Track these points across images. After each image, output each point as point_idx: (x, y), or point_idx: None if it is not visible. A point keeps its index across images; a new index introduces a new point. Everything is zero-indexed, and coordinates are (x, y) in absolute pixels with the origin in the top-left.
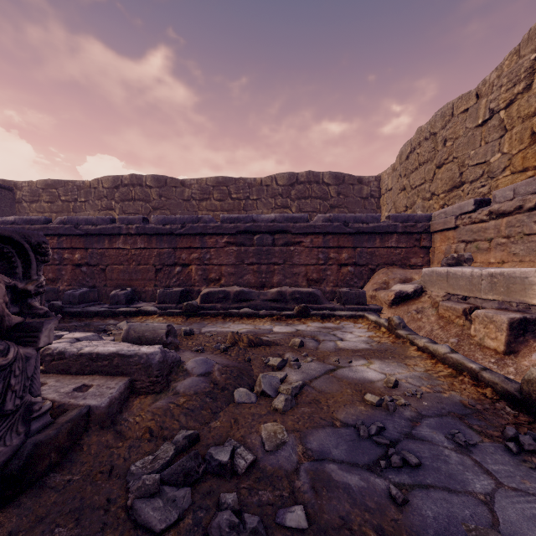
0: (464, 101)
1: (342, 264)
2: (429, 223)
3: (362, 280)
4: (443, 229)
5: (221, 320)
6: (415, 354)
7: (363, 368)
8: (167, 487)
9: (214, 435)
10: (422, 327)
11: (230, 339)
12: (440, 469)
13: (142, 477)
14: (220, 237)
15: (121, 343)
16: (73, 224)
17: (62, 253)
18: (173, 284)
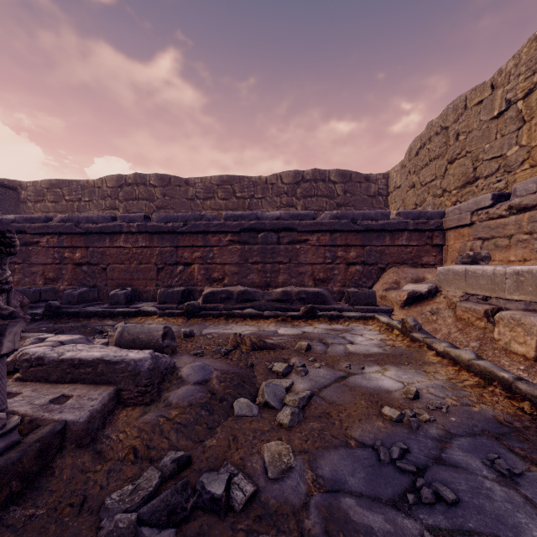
0: (478, 93)
1: (350, 263)
2: (442, 220)
3: (371, 279)
4: (457, 225)
5: (223, 321)
6: (434, 360)
7: (378, 375)
8: (147, 528)
9: (209, 456)
10: (438, 330)
11: (232, 342)
12: (484, 508)
13: (115, 518)
14: (223, 235)
15: (108, 347)
16: (73, 222)
17: (62, 252)
18: (175, 283)
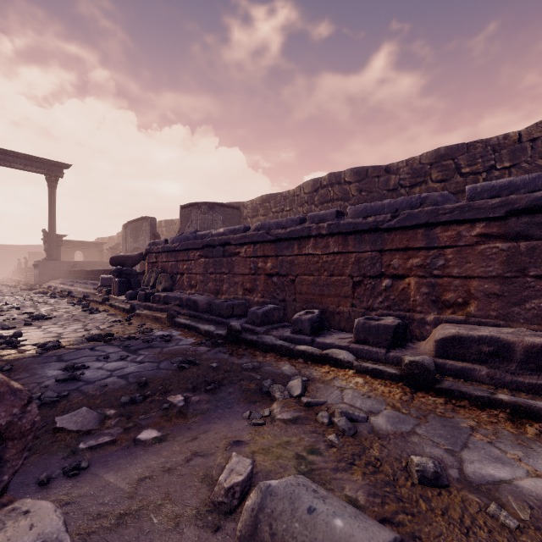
0: None
1: None
2: None
3: None
4: None
5: (506, 425)
6: None
7: None
8: None
9: None
10: None
11: None
12: None
13: None
14: (466, 226)
15: None
16: (265, 229)
17: (256, 262)
18: (378, 305)
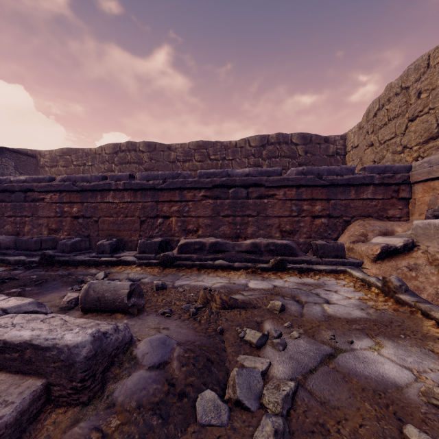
0: None
1: (315, 216)
2: (408, 173)
3: (336, 231)
4: (427, 179)
5: (196, 272)
6: (438, 333)
7: (373, 354)
8: None
9: None
10: (422, 289)
11: (202, 298)
12: None
13: None
14: (198, 191)
15: (51, 320)
16: (71, 181)
17: (63, 207)
18: (156, 234)
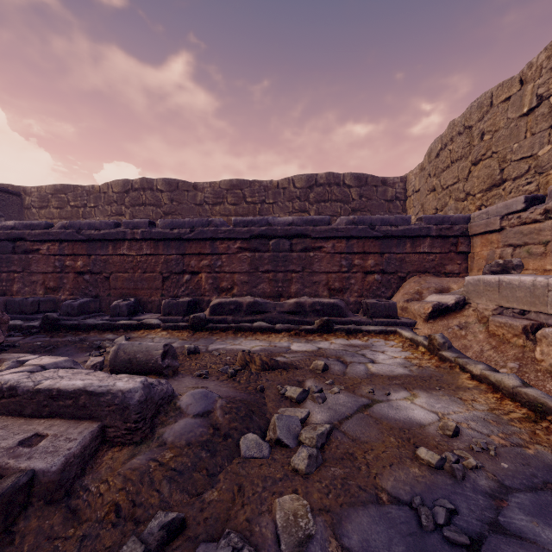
0: (505, 89)
1: (367, 271)
2: (467, 225)
3: (390, 289)
4: (485, 231)
5: (232, 335)
6: (470, 384)
7: (406, 403)
8: None
9: (208, 516)
10: (468, 347)
11: (240, 360)
12: None
13: None
14: (232, 242)
15: (95, 373)
16: (75, 228)
17: (64, 260)
18: (182, 293)
